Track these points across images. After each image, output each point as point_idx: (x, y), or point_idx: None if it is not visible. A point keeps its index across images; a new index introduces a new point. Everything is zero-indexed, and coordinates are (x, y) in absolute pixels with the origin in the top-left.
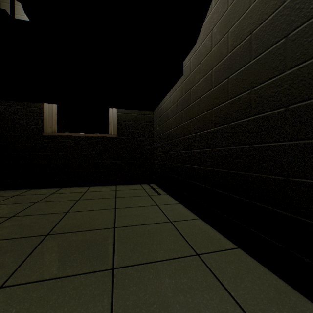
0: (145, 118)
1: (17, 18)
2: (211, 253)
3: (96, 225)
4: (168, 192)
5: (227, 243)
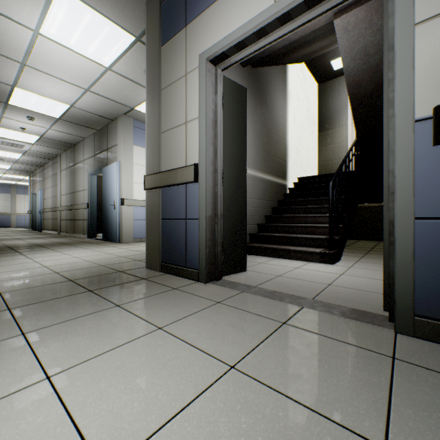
0: None
1: (332, 141)
2: None
3: None
4: None
5: None
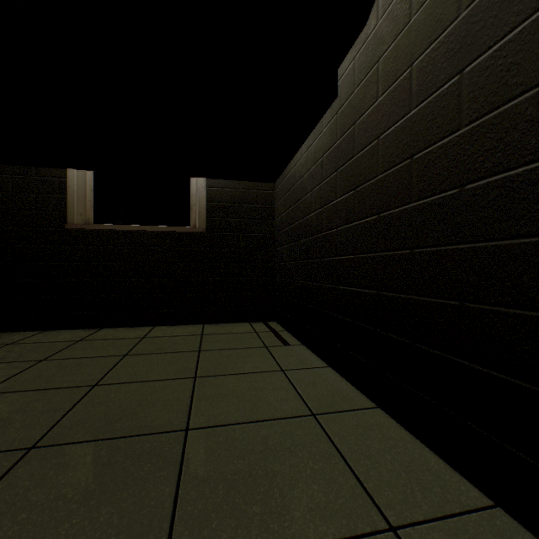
0: (259, 197)
1: None
2: (428, 523)
3: (146, 422)
4: (304, 340)
5: (462, 487)
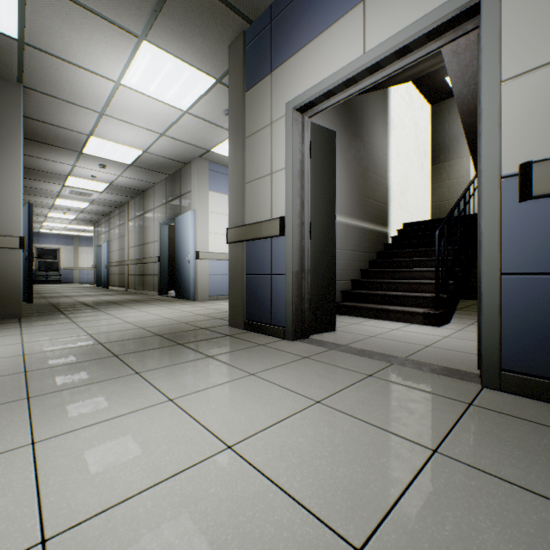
0: None
1: (449, 176)
2: None
3: None
4: None
5: None
